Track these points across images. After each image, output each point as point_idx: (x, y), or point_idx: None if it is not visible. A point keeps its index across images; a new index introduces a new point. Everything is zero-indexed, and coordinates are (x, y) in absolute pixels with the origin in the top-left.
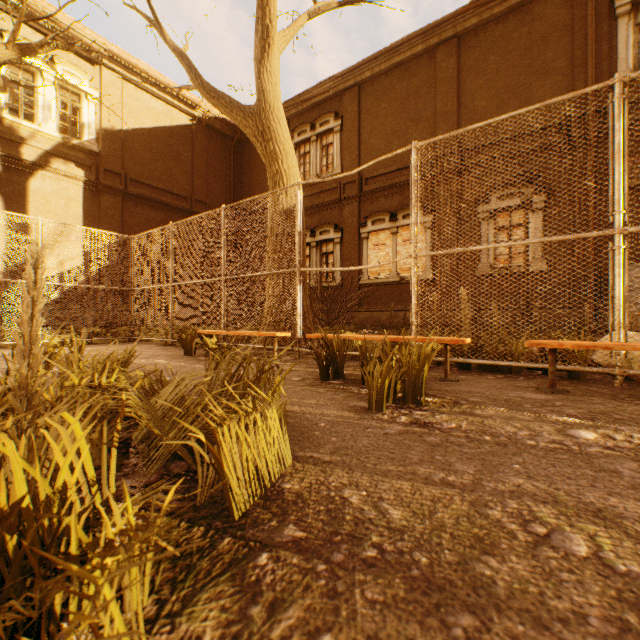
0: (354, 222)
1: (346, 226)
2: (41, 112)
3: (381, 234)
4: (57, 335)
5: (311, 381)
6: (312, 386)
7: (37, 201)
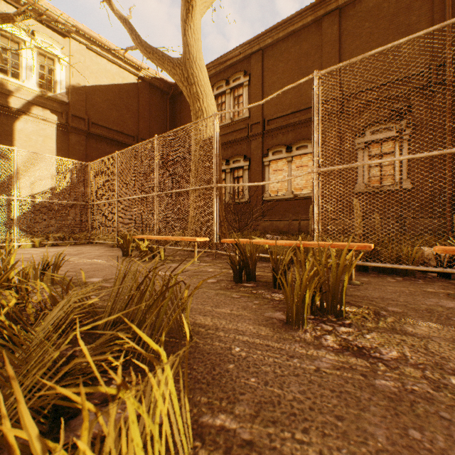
0: (259, 153)
1: (252, 156)
2: (24, 72)
3: (279, 162)
4: (29, 239)
5: (225, 283)
6: (226, 290)
7: (21, 138)
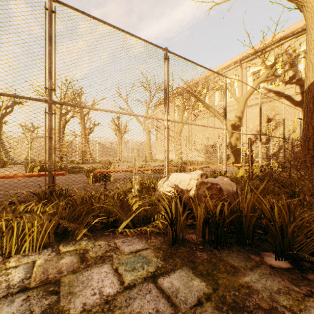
0: None
1: None
2: None
3: None
4: (277, 164)
5: None
6: None
7: None
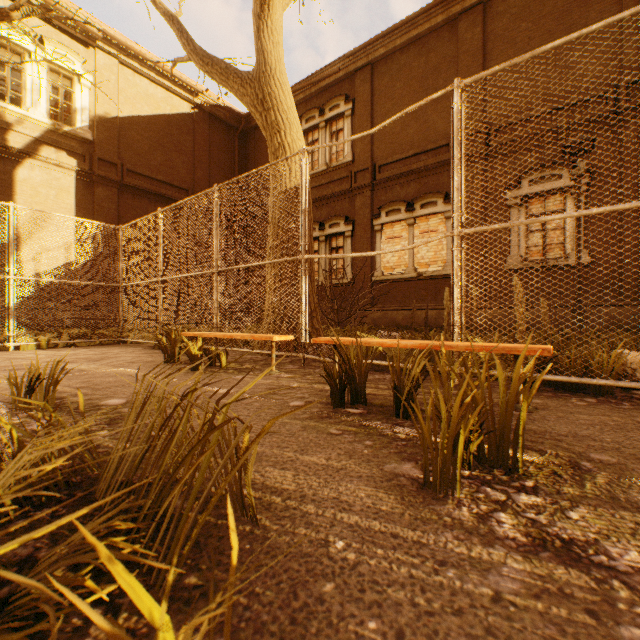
0: (366, 213)
1: (357, 218)
2: (29, 96)
3: (396, 226)
4: (32, 337)
5: (318, 408)
6: (319, 420)
7: (25, 192)
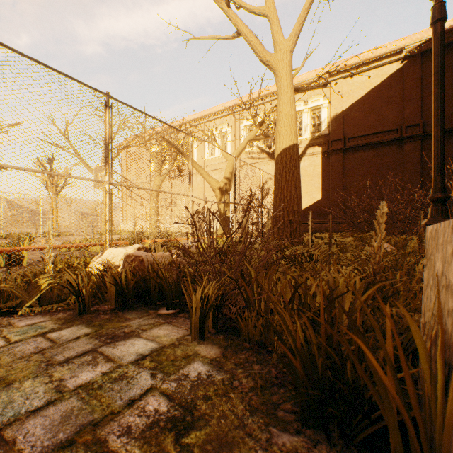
0: None
1: None
2: (303, 129)
3: None
4: None
5: None
6: None
7: (302, 172)
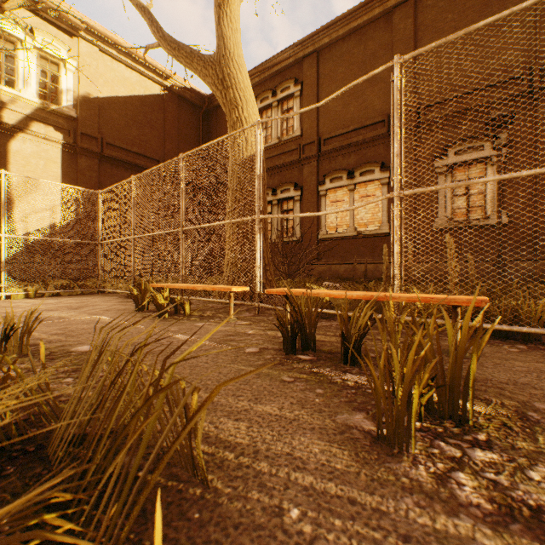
0: (313, 180)
1: (305, 184)
2: (21, 79)
3: (339, 191)
4: (21, 287)
5: (271, 355)
6: (272, 366)
7: (17, 162)
